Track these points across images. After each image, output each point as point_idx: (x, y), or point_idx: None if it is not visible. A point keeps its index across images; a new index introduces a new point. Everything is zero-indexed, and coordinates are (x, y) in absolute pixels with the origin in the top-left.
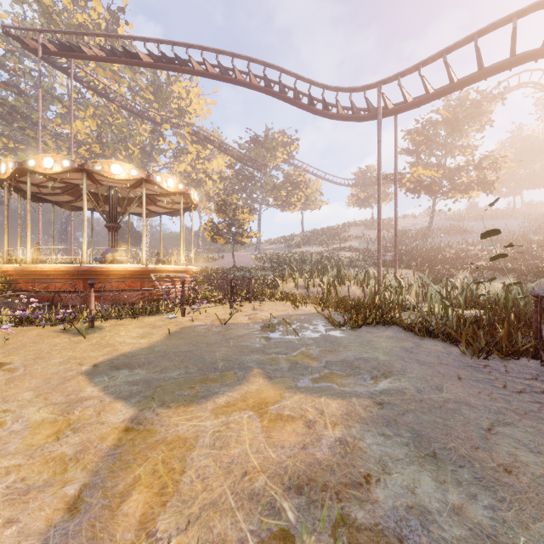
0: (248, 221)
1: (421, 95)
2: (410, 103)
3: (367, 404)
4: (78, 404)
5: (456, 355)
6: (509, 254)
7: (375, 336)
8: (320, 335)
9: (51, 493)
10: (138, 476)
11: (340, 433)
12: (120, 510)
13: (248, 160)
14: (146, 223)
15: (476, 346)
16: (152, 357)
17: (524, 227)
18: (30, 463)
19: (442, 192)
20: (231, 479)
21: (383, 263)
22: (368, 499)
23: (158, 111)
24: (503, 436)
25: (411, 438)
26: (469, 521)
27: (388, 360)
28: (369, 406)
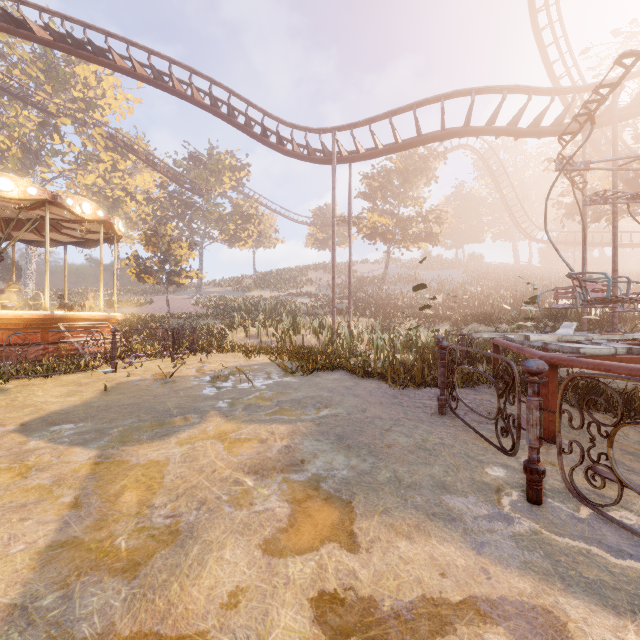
0: (187, 258)
1: (372, 148)
2: (363, 154)
3: (309, 425)
4: (29, 453)
5: (384, 389)
6: (449, 304)
7: (323, 379)
8: (273, 382)
9: (48, 504)
10: (125, 485)
11: (286, 443)
12: (118, 502)
13: (186, 181)
14: (30, 252)
15: (399, 381)
16: (93, 412)
17: (463, 278)
18: (9, 494)
19: (395, 241)
20: (204, 475)
21: (341, 310)
22: (302, 470)
23: (51, 97)
24: (395, 432)
25: (336, 439)
26: (359, 470)
27: (331, 396)
28: (310, 426)
